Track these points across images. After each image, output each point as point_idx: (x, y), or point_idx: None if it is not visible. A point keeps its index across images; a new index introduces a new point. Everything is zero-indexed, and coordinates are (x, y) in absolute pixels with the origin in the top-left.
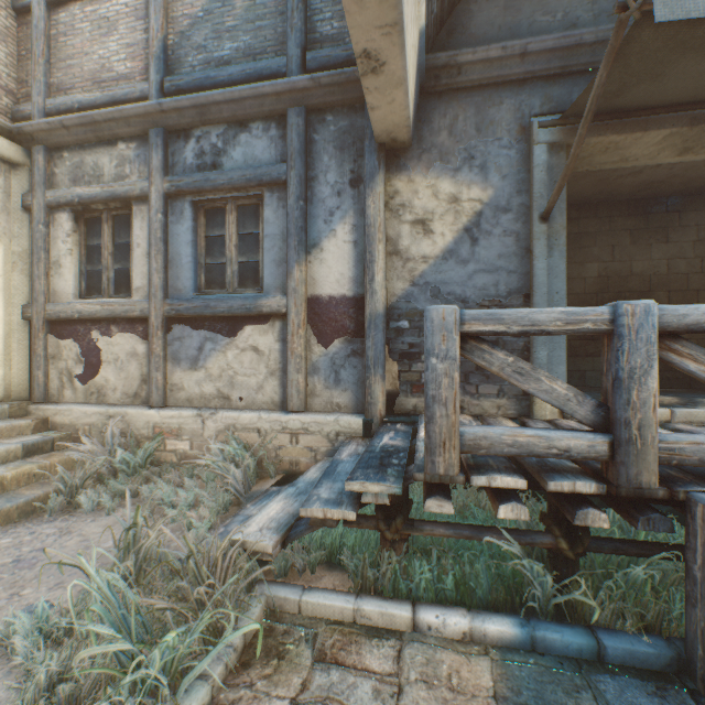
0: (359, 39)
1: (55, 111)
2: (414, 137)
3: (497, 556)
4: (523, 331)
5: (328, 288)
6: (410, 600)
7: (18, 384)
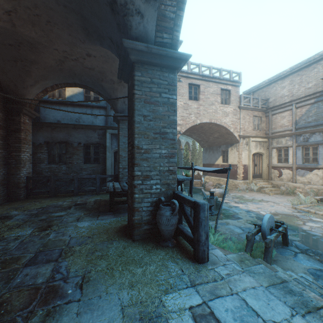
0: None
1: (273, 132)
2: None
3: None
4: None
5: None
6: None
7: (266, 177)
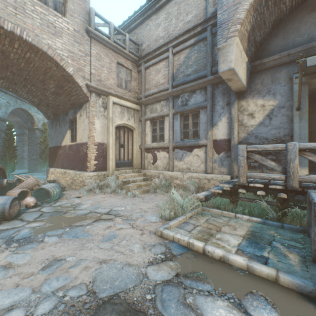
0: (224, 77)
1: (146, 96)
2: (248, 87)
3: (263, 209)
4: (262, 150)
5: (219, 137)
6: (235, 213)
7: (138, 165)
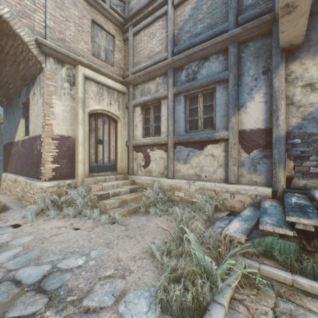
0: None
1: (135, 72)
2: (304, 40)
3: None
4: None
5: (249, 125)
6: None
7: (124, 168)
